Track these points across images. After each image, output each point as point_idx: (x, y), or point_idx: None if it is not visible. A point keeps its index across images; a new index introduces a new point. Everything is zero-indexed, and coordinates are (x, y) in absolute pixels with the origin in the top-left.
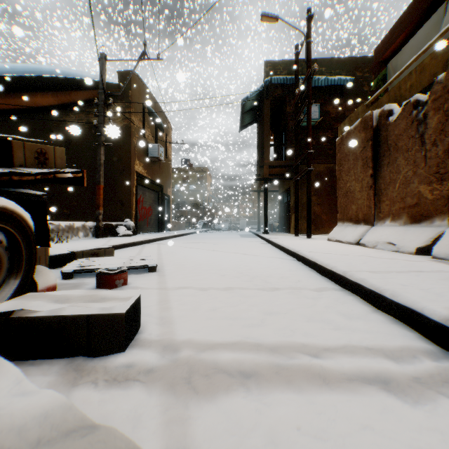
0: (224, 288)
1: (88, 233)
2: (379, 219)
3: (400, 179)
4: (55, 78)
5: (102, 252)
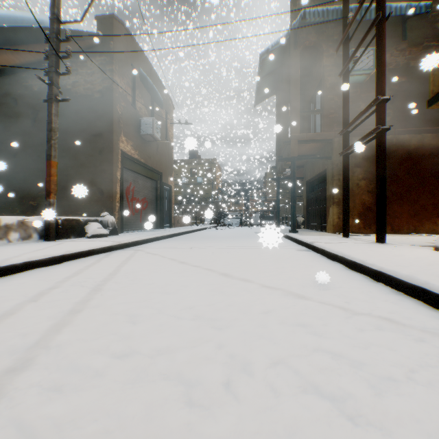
0: None
1: (31, 233)
2: None
3: None
4: (16, 28)
5: None
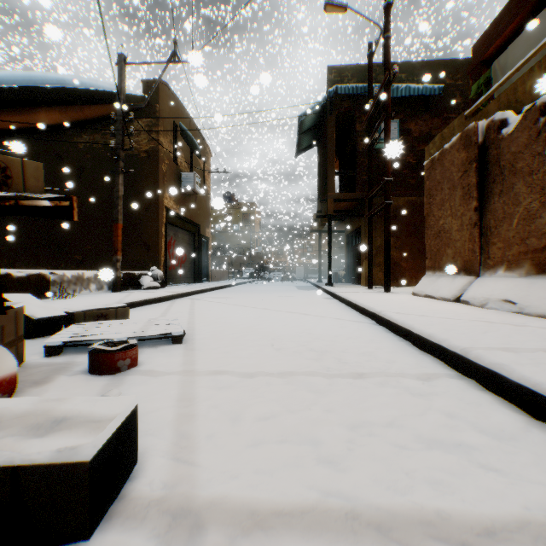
0: (280, 374)
1: (103, 285)
2: (488, 267)
3: (520, 213)
4: (64, 89)
5: (112, 313)
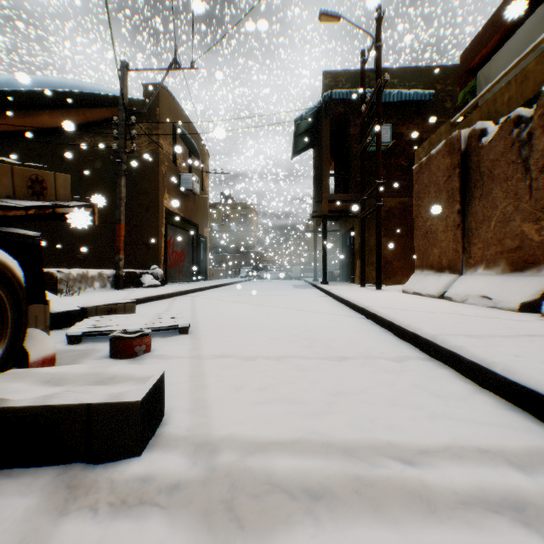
0: (276, 357)
1: (106, 283)
2: (469, 266)
3: (497, 216)
4: (66, 92)
5: (120, 308)
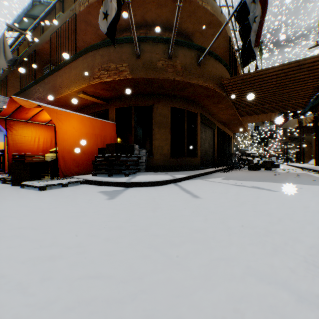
0: None
1: None
2: None
3: None
4: None
5: None
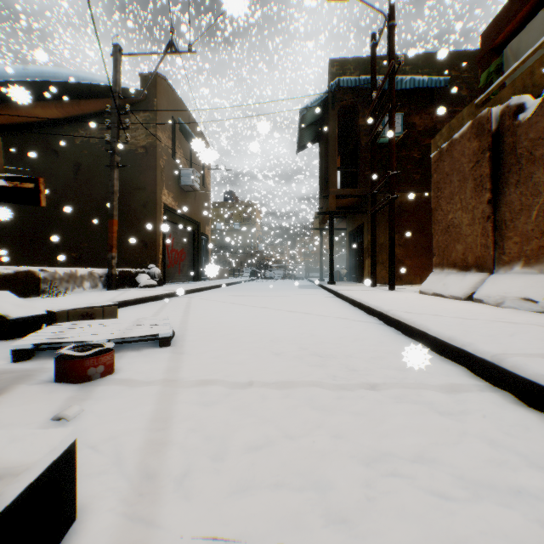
0: (278, 384)
1: (97, 283)
2: (502, 263)
3: (540, 204)
4: (60, 83)
5: (98, 312)
